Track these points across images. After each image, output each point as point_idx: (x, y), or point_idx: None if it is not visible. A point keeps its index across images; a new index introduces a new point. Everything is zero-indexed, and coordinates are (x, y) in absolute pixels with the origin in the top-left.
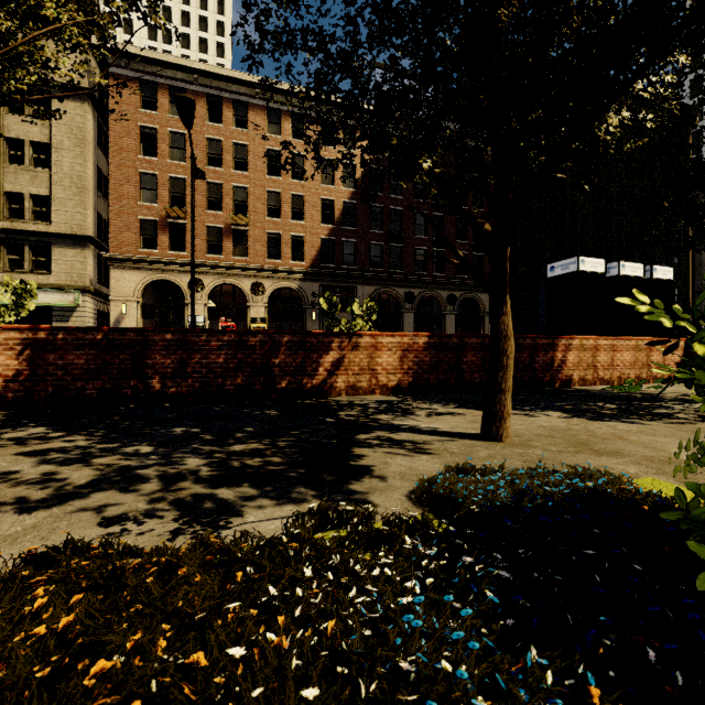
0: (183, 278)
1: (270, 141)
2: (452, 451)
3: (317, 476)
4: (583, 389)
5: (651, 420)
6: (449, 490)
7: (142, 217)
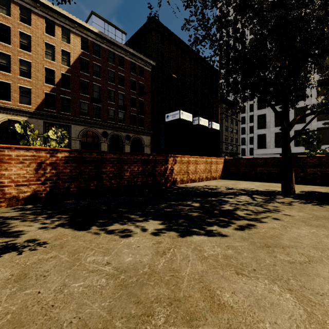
0: None
1: (0, 17)
2: None
3: None
4: (182, 186)
5: (226, 224)
6: None
7: None
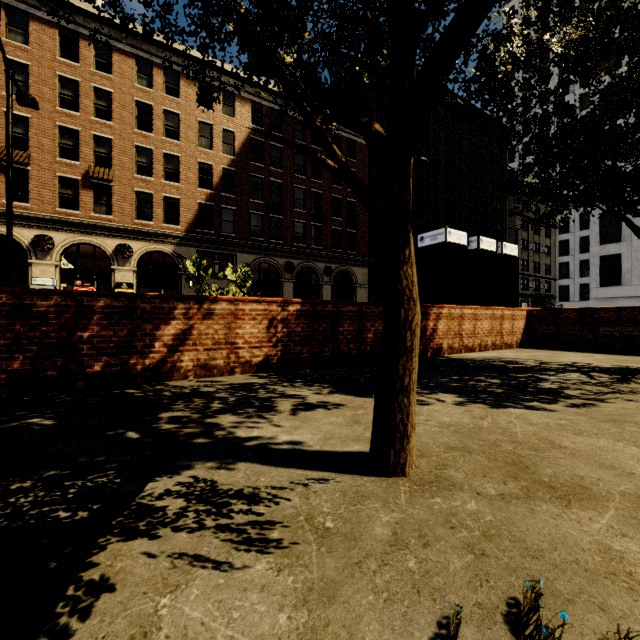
0: (25, 233)
1: (139, 92)
2: (322, 524)
3: None
4: (453, 358)
5: (551, 402)
6: None
7: None
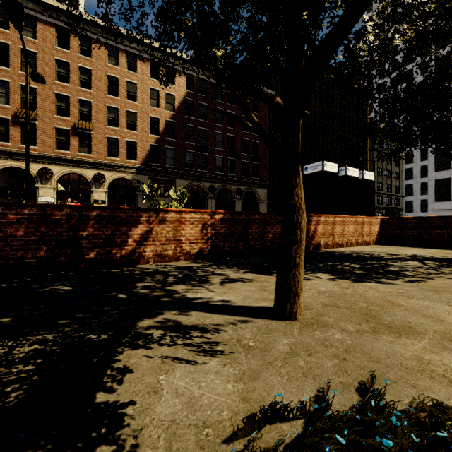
0: (34, 166)
1: (110, 69)
2: (247, 343)
3: None
4: (328, 251)
5: (394, 279)
6: None
7: None
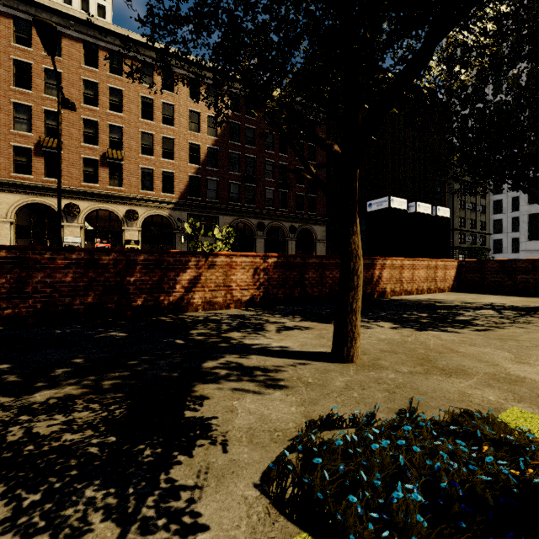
0: None
1: (143, 89)
2: (306, 380)
3: (131, 450)
4: (394, 299)
5: (461, 328)
6: (317, 476)
7: (15, 144)
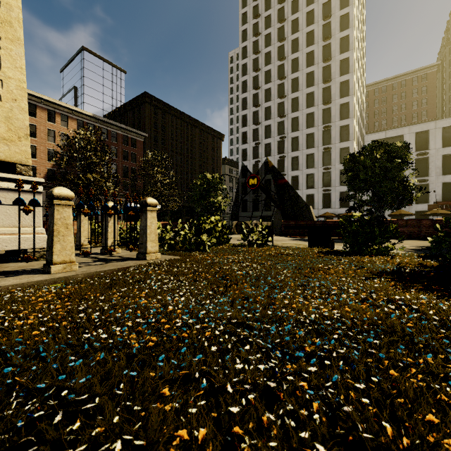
0: None
1: None
2: None
3: None
4: None
5: None
6: None
7: None
